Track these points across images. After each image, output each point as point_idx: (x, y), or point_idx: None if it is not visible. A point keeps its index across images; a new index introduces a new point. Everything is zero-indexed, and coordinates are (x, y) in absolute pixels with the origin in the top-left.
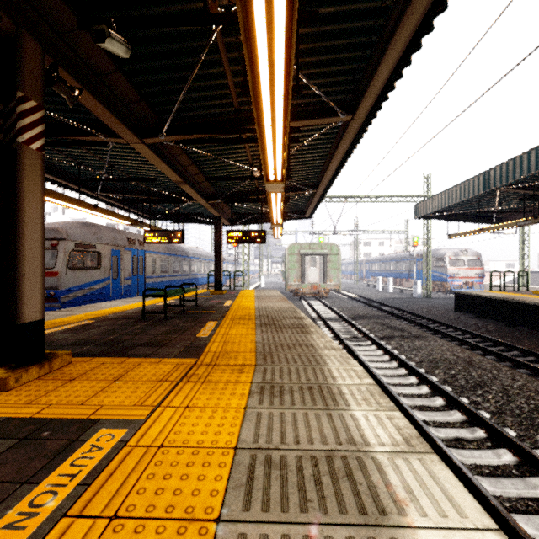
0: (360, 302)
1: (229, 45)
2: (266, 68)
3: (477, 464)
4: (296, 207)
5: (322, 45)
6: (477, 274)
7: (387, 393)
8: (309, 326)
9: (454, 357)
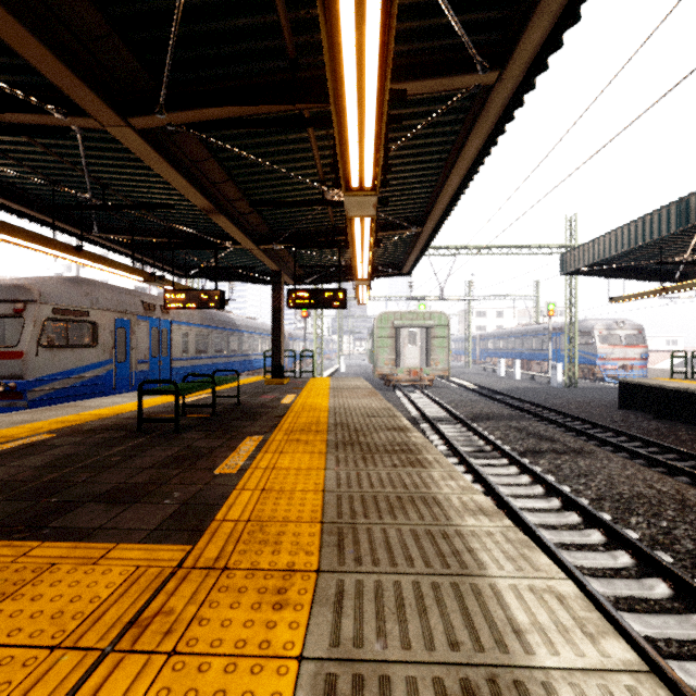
0: (477, 394)
1: None
2: None
3: None
4: (390, 258)
5: None
6: (639, 355)
7: (562, 570)
8: (421, 447)
9: (652, 491)
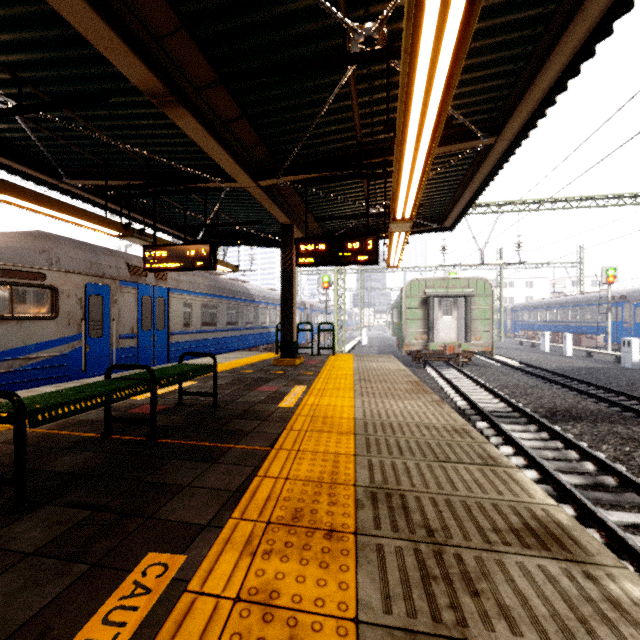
0: (530, 375)
1: None
2: None
3: None
4: (429, 208)
5: None
6: None
7: None
8: None
9: None
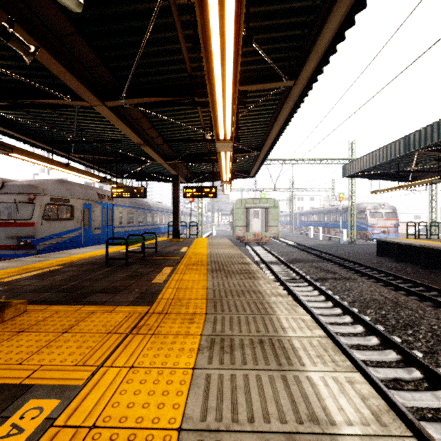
0: (295, 248)
1: (181, 7)
2: (216, 8)
3: (418, 406)
4: (243, 167)
5: (269, 8)
6: (393, 225)
7: (326, 333)
8: (255, 271)
9: (382, 297)
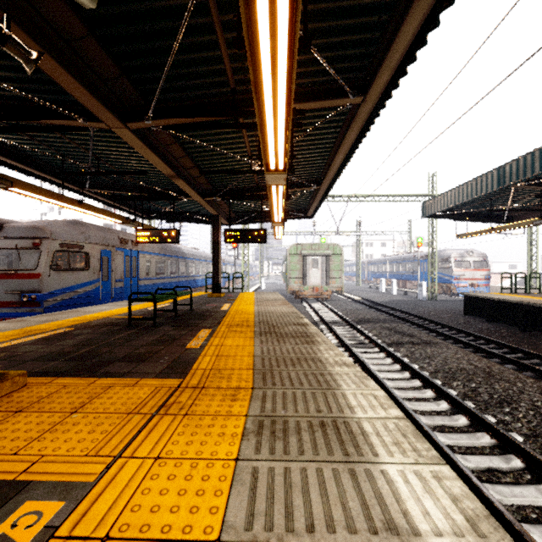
0: (363, 305)
1: (222, 3)
2: (265, 0)
3: (520, 504)
4: (298, 206)
5: (332, 5)
6: (484, 276)
7: (403, 411)
8: (314, 334)
9: (471, 367)
